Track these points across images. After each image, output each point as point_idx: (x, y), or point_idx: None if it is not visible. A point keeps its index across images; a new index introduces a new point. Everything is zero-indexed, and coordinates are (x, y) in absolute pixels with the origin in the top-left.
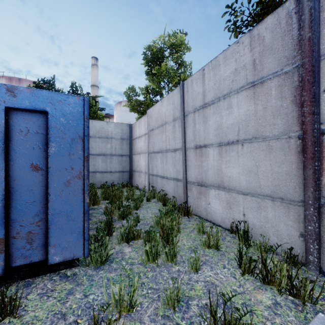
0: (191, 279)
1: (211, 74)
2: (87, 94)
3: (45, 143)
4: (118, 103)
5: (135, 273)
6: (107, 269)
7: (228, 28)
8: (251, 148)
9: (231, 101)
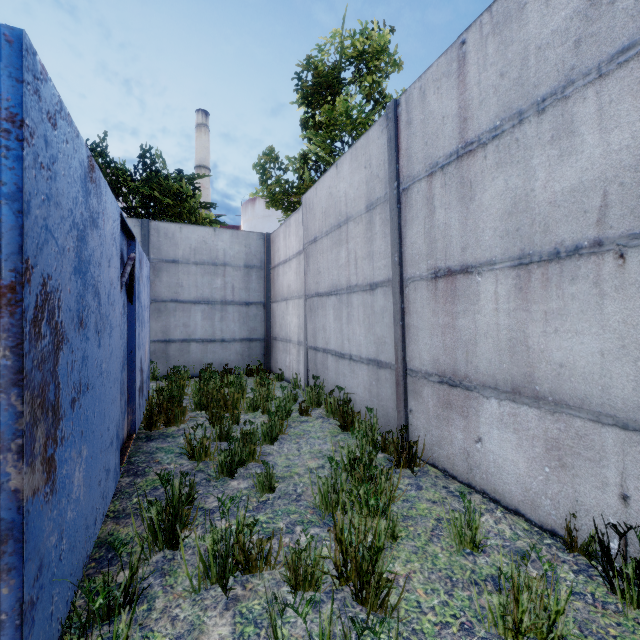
0: None
1: (490, 47)
2: (175, 173)
3: None
4: (249, 201)
5: None
6: None
7: None
8: None
9: (570, 112)
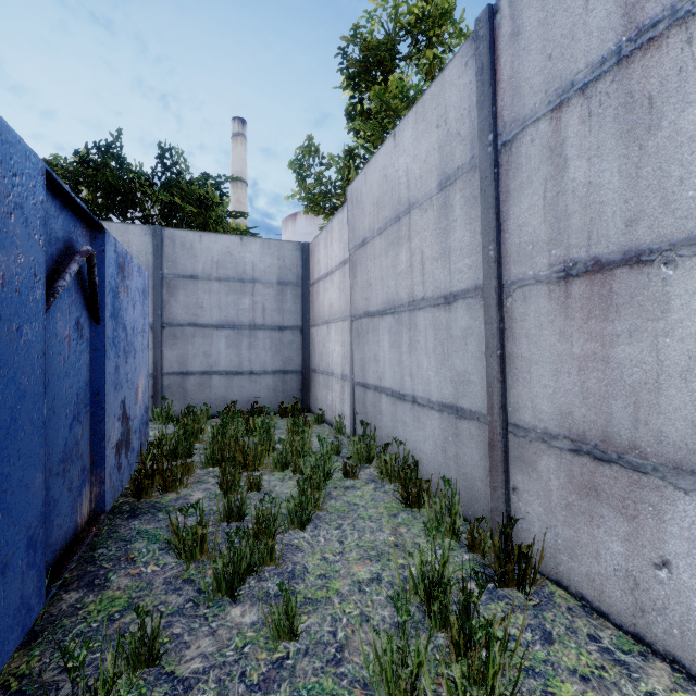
0: None
1: None
2: (199, 176)
3: None
4: (290, 217)
5: None
6: None
7: None
8: None
9: None
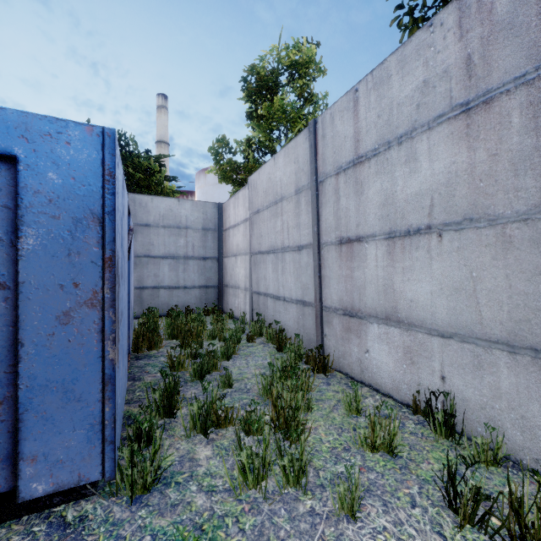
0: (342, 537)
1: (372, 97)
2: (145, 153)
3: (14, 229)
4: (202, 171)
5: (216, 519)
6: (156, 504)
7: (398, 22)
8: (459, 240)
9: (415, 147)
